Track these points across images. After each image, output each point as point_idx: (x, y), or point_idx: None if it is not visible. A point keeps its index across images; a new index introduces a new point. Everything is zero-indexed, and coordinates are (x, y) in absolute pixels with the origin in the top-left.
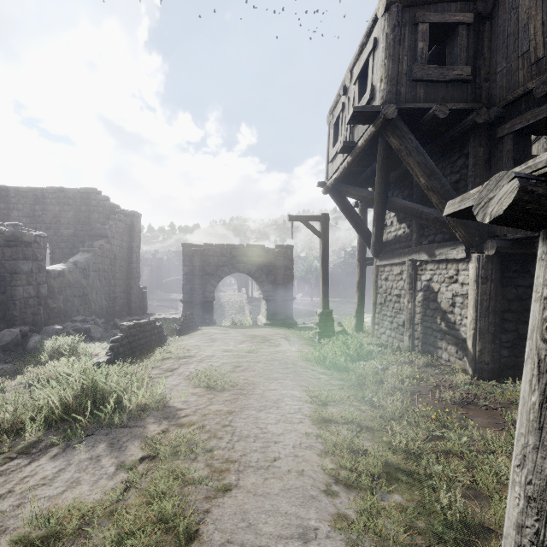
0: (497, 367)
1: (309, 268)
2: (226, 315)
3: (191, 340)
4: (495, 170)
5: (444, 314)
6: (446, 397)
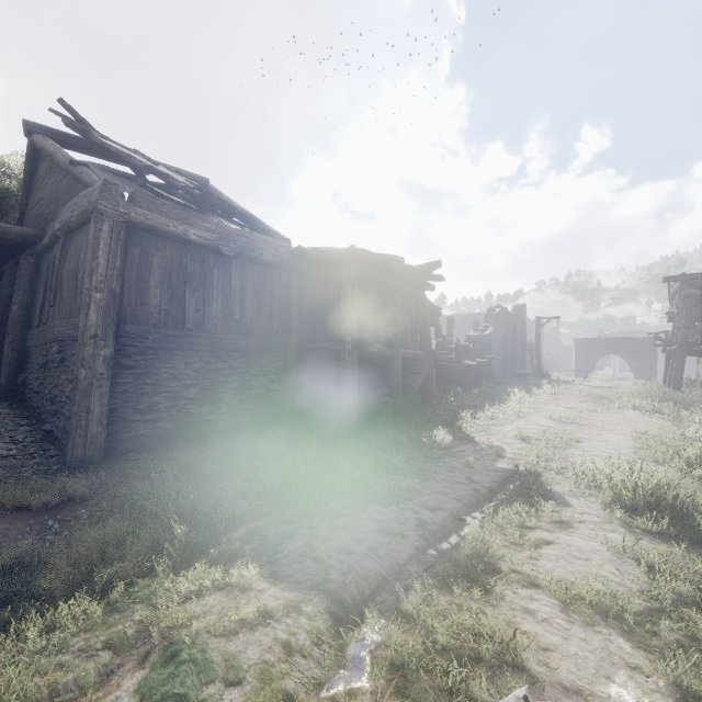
0: None
1: None
2: None
3: None
4: None
5: None
6: None
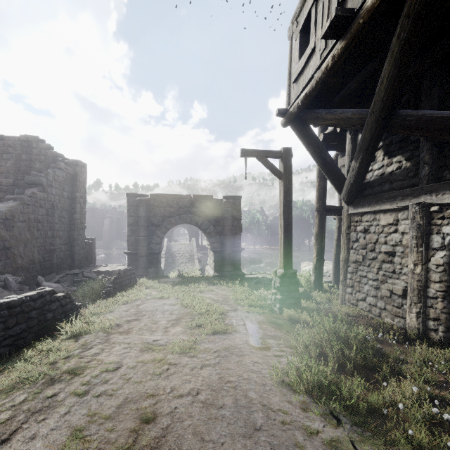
0: None
1: (252, 220)
2: (176, 264)
3: (109, 315)
4: None
5: None
6: None
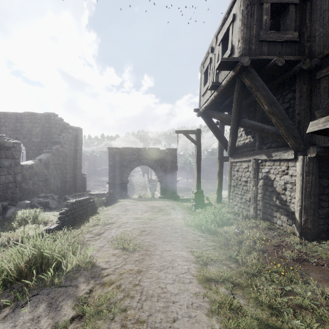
0: (316, 231)
1: (186, 162)
2: (135, 191)
3: (113, 210)
4: (314, 100)
5: (278, 195)
6: (287, 255)
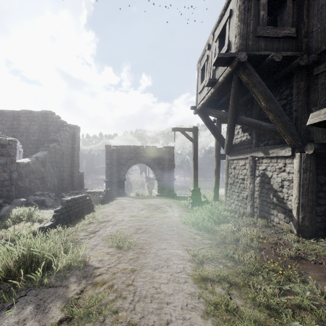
0: (314, 229)
1: (183, 160)
2: (132, 189)
3: (110, 208)
4: (312, 97)
5: (275, 192)
6: (284, 253)
